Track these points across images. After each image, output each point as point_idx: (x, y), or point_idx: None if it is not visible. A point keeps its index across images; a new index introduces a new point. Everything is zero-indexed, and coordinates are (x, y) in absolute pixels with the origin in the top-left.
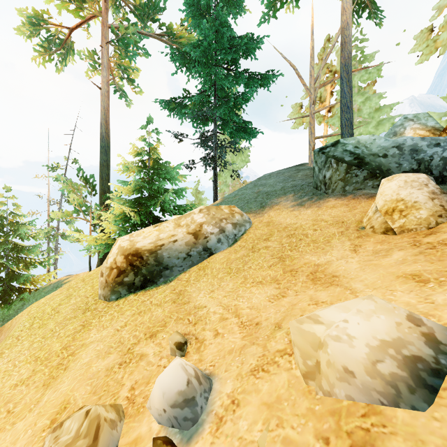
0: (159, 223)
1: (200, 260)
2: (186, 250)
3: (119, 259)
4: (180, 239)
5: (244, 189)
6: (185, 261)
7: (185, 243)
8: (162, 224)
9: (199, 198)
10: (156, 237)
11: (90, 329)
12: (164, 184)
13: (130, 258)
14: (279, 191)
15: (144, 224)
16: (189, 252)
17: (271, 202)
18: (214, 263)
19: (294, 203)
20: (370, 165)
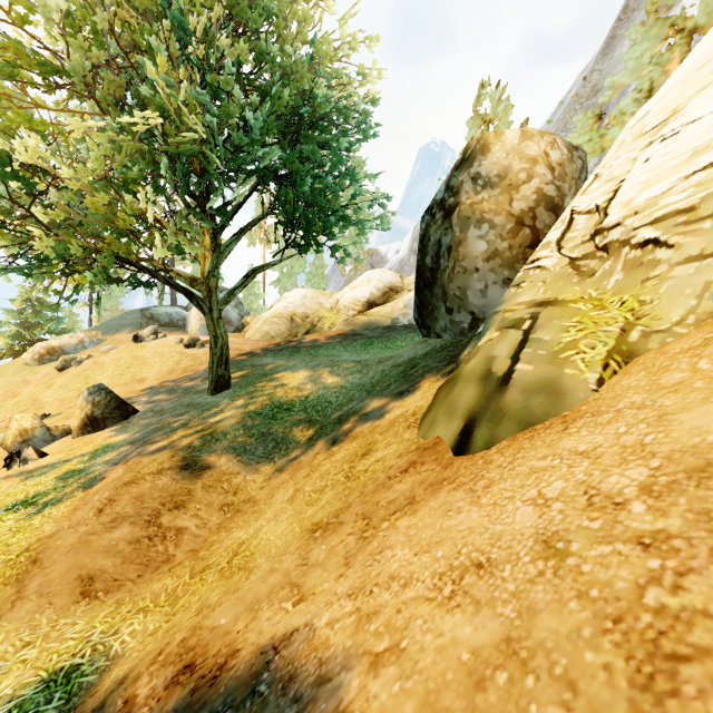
0: (58, 338)
1: (82, 351)
2: (75, 347)
3: (42, 351)
4: (72, 344)
5: (113, 320)
6: (75, 351)
7: (74, 345)
8: (61, 338)
9: (74, 320)
10: (60, 343)
11: (38, 369)
12: (49, 314)
13: (49, 350)
14: (129, 325)
15: (30, 340)
16: (76, 348)
17: (121, 330)
18: (88, 351)
19: (129, 331)
20: (156, 319)
